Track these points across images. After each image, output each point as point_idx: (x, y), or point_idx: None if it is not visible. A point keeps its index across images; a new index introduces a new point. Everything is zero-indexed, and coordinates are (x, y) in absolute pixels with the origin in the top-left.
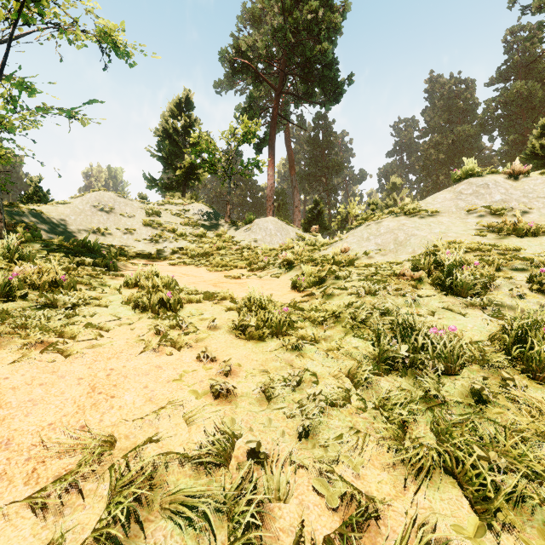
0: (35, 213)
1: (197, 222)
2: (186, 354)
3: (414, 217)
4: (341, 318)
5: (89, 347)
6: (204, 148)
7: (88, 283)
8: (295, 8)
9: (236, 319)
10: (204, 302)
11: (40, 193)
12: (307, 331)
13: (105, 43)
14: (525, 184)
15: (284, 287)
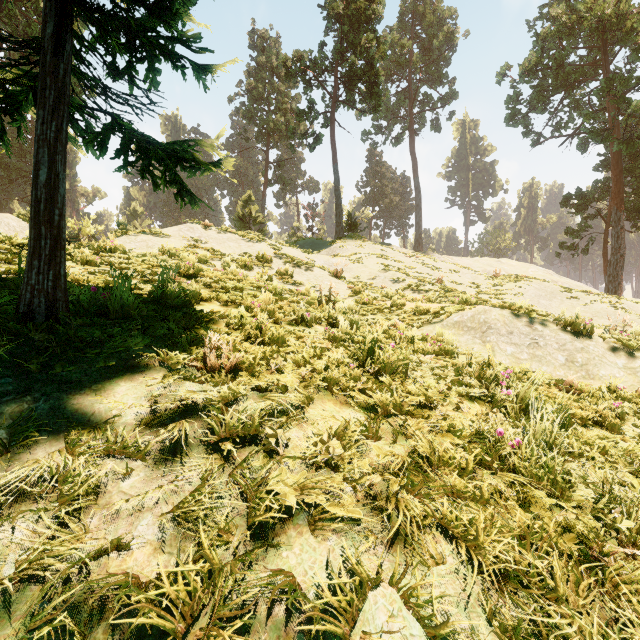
0: None
1: None
2: None
3: (157, 236)
4: None
5: None
6: None
7: None
8: None
9: None
10: None
11: None
12: None
13: None
14: (209, 231)
15: None
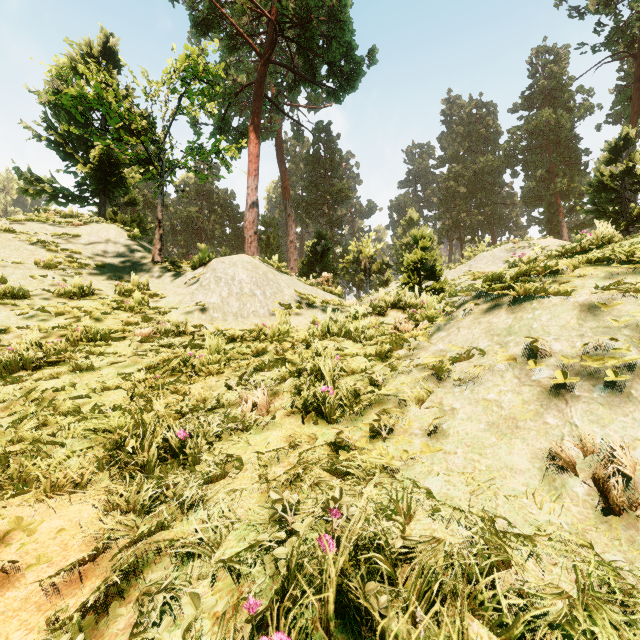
0: None
1: (88, 261)
2: None
3: None
4: None
5: None
6: (93, 98)
7: None
8: None
9: None
10: None
11: None
12: None
13: None
14: None
15: None
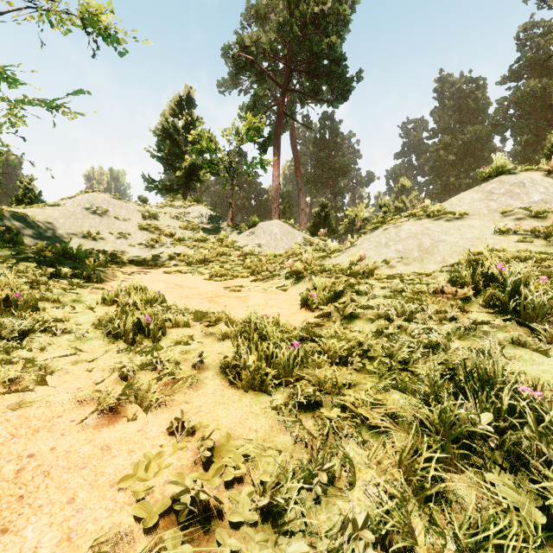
0: (18, 216)
1: (198, 226)
2: (154, 420)
3: (439, 220)
4: (371, 356)
5: (15, 408)
6: (205, 146)
7: (56, 300)
8: (301, 1)
9: (231, 353)
10: (194, 326)
11: (31, 195)
12: (327, 377)
13: (91, 27)
14: None
15: (292, 303)
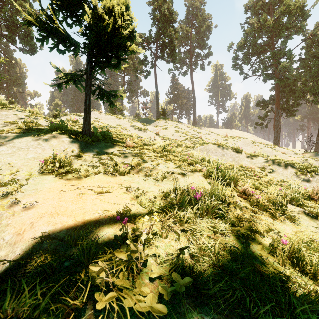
0: None
1: None
2: None
3: (80, 116)
4: None
5: None
6: None
7: None
8: None
9: None
10: None
11: None
12: None
13: None
14: (101, 114)
15: None
